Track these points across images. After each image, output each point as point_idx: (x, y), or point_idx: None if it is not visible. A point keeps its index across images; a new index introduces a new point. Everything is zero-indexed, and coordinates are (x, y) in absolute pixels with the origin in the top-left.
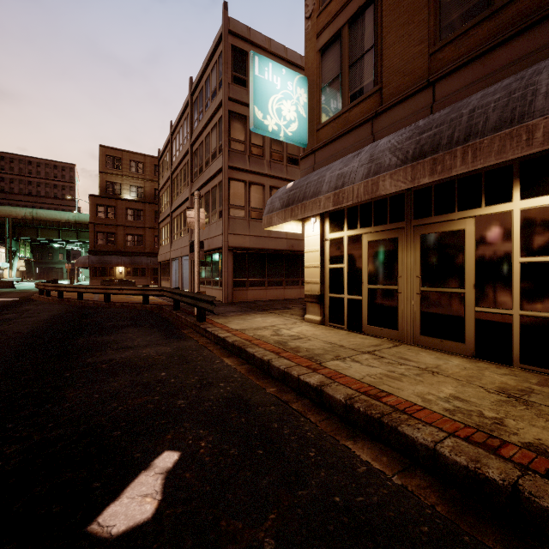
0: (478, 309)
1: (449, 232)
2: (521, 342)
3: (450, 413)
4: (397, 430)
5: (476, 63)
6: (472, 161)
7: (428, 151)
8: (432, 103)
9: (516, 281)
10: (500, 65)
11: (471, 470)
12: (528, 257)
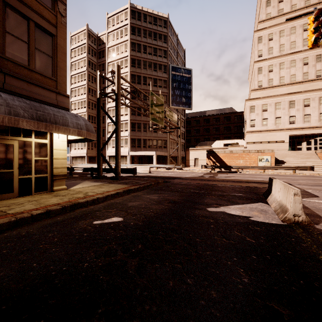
0: (20, 177)
1: (6, 144)
2: (35, 186)
3: (71, 199)
4: (79, 203)
5: (26, 83)
6: (58, 131)
7: (43, 120)
8: (4, 82)
9: (33, 165)
10: (34, 91)
11: (93, 199)
12: (37, 158)
